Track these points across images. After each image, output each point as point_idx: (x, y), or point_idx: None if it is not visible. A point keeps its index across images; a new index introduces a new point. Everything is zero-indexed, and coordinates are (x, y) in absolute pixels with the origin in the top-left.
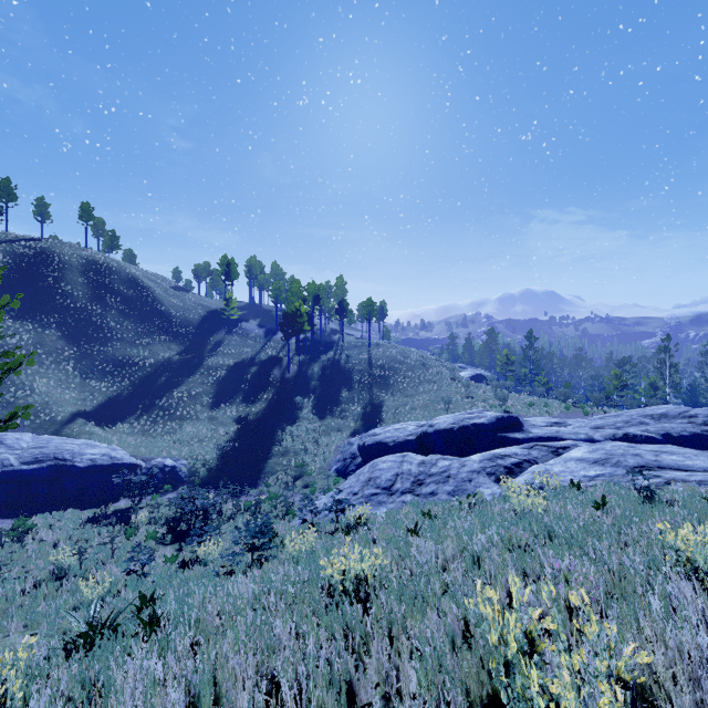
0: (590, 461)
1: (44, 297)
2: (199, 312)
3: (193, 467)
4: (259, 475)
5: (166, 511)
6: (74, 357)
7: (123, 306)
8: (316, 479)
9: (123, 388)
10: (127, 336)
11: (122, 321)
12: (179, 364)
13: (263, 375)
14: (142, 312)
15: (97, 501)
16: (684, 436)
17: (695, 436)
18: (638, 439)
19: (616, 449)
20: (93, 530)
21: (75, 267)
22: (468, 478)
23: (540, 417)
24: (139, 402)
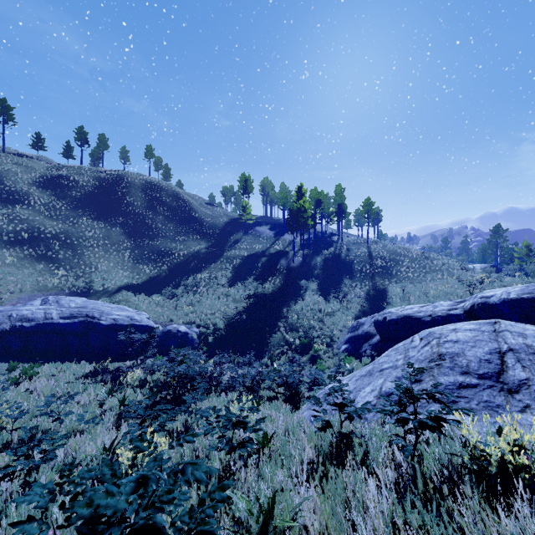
0: None
1: (114, 205)
2: (224, 219)
3: (203, 335)
4: (264, 348)
5: (161, 374)
6: (130, 248)
7: (168, 213)
8: (324, 357)
9: (161, 271)
10: (169, 234)
11: (166, 223)
12: (205, 255)
13: (272, 264)
14: (181, 218)
15: (116, 358)
16: None
17: None
18: None
19: None
20: (80, 386)
21: (137, 186)
22: None
23: None
24: (171, 281)
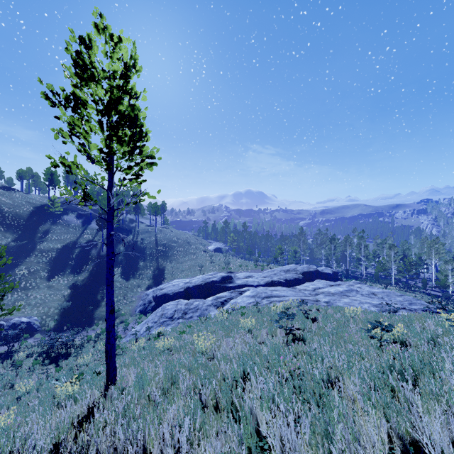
0: (251, 296)
1: None
2: (27, 208)
3: (42, 320)
4: (90, 319)
5: (36, 349)
6: None
7: None
8: (128, 317)
9: None
10: None
11: None
12: (16, 249)
13: (85, 254)
14: None
15: None
16: (291, 280)
17: (295, 279)
18: (276, 282)
19: (260, 290)
20: None
21: None
22: (206, 308)
23: (243, 273)
24: None
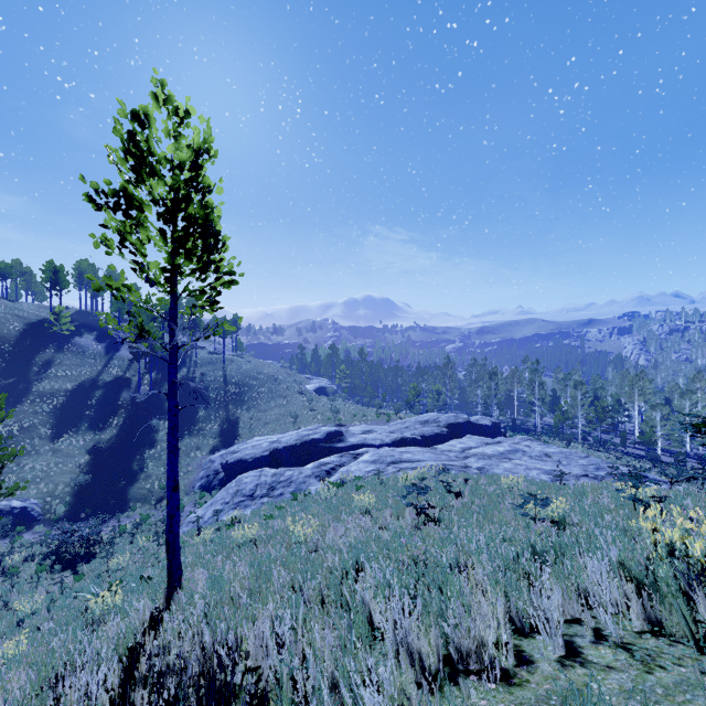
0: (370, 462)
1: None
2: (15, 325)
3: (46, 504)
4: (122, 501)
5: (38, 549)
6: None
7: None
8: (182, 497)
9: None
10: None
11: None
12: None
13: (111, 399)
14: None
15: None
16: (431, 436)
17: (436, 435)
18: (408, 440)
19: (385, 453)
20: None
21: None
22: (303, 481)
23: (359, 426)
24: None
